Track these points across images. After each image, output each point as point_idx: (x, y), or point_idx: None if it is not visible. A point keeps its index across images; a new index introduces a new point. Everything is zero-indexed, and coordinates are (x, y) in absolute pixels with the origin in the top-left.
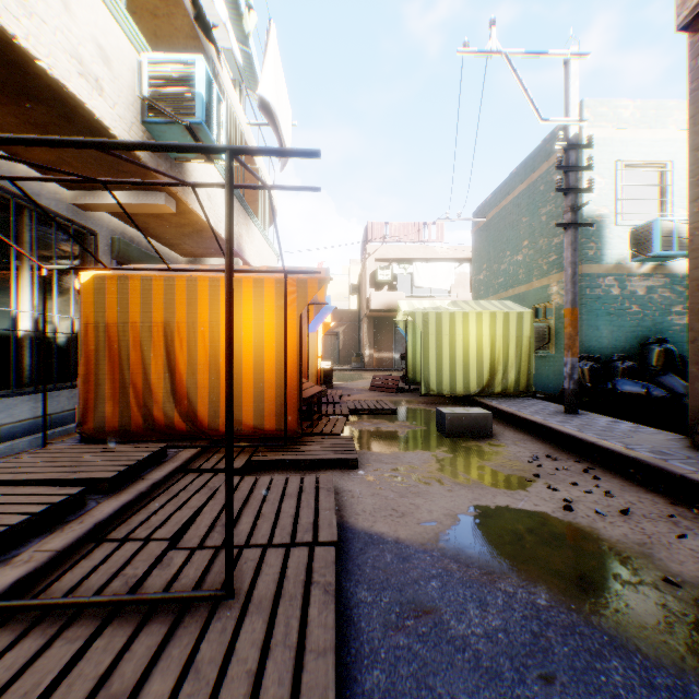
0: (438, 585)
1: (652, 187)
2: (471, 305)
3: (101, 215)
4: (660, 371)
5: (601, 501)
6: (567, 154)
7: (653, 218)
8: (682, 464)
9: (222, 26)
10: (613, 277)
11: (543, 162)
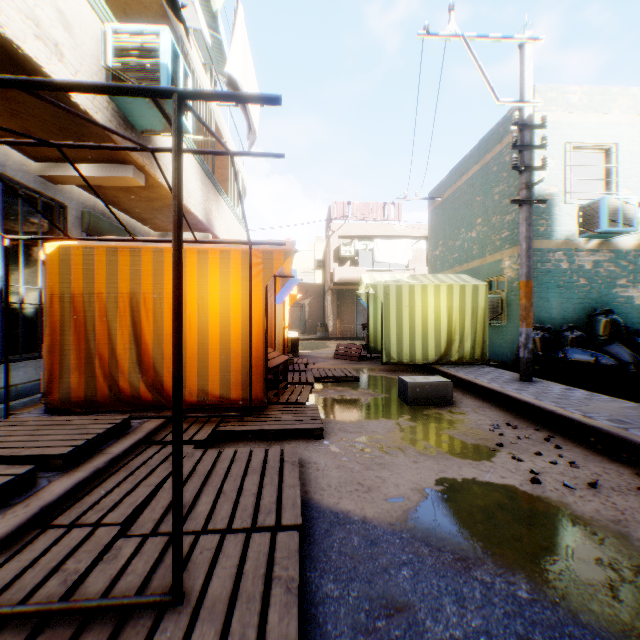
0: (410, 575)
1: (596, 169)
2: (429, 278)
3: (70, 188)
4: (606, 341)
5: (567, 473)
6: (522, 134)
7: (600, 197)
8: None
9: (190, 6)
10: (562, 252)
11: (496, 144)
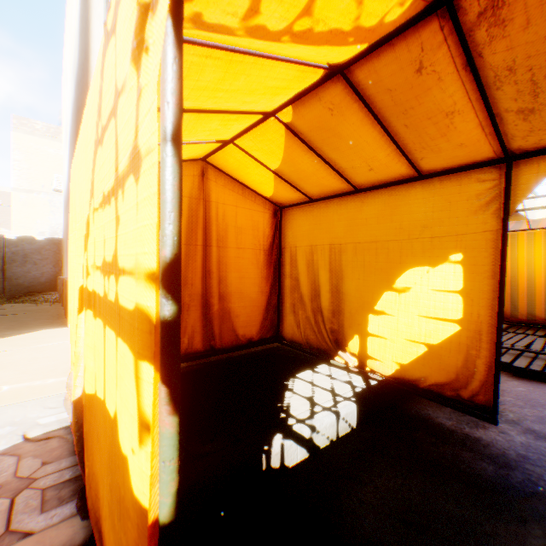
0: None
1: None
2: None
3: None
4: None
5: None
6: None
7: None
8: None
9: None
10: None
11: None
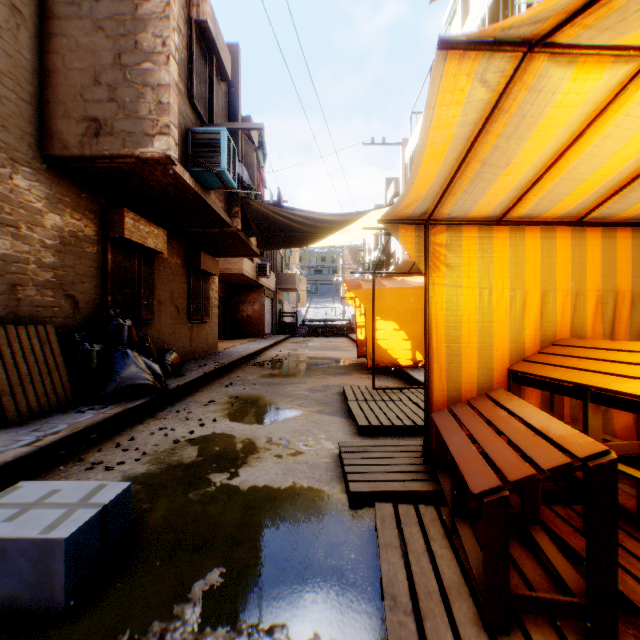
0: (313, 405)
1: None
2: None
3: None
4: None
5: (181, 425)
6: None
7: None
8: (80, 418)
9: None
10: None
11: None
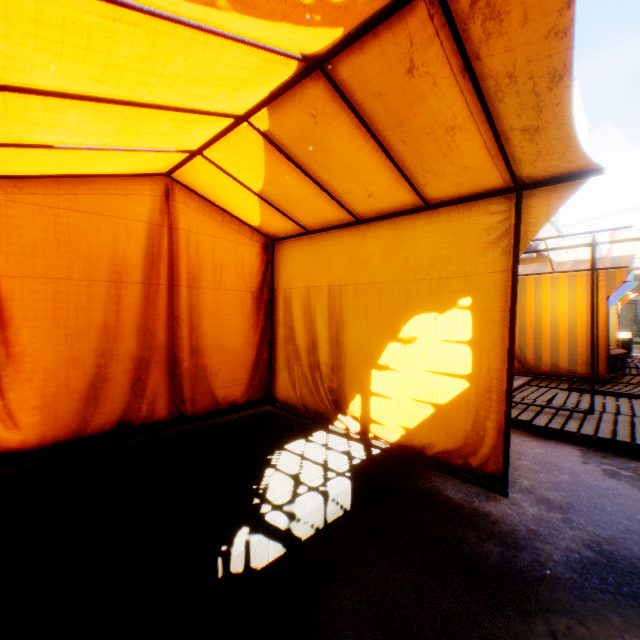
0: None
1: None
2: None
3: None
4: None
5: None
6: None
7: None
8: None
9: None
10: None
11: None
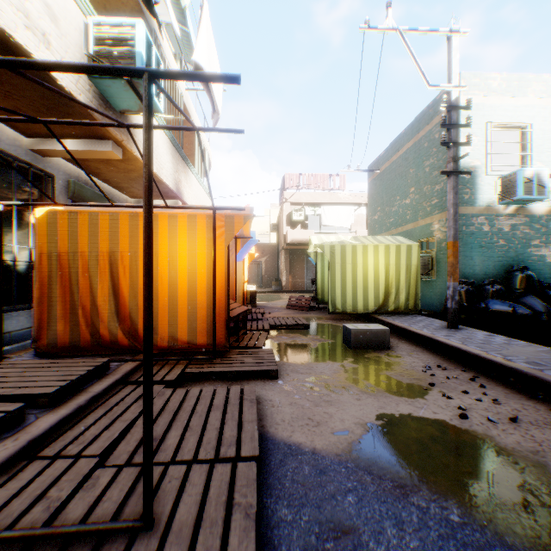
0: (354, 500)
1: (513, 145)
2: (369, 239)
3: (57, 161)
4: (522, 293)
5: (490, 409)
6: (450, 114)
7: (517, 169)
8: None
9: (162, 3)
10: (484, 217)
11: (427, 123)
